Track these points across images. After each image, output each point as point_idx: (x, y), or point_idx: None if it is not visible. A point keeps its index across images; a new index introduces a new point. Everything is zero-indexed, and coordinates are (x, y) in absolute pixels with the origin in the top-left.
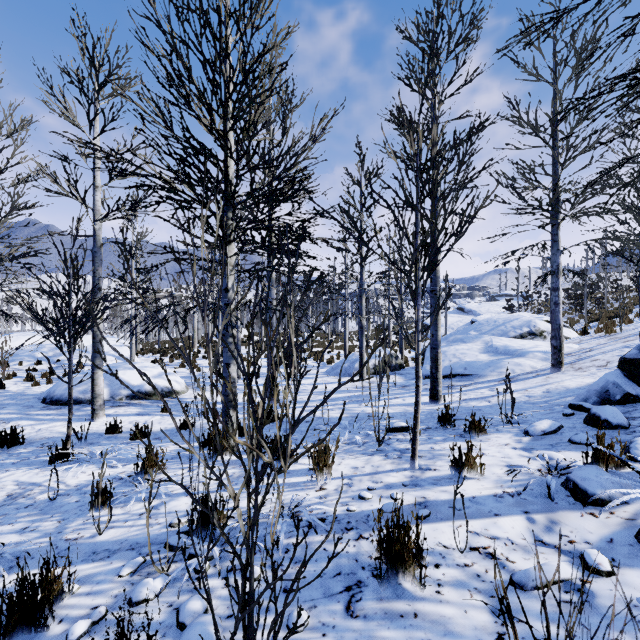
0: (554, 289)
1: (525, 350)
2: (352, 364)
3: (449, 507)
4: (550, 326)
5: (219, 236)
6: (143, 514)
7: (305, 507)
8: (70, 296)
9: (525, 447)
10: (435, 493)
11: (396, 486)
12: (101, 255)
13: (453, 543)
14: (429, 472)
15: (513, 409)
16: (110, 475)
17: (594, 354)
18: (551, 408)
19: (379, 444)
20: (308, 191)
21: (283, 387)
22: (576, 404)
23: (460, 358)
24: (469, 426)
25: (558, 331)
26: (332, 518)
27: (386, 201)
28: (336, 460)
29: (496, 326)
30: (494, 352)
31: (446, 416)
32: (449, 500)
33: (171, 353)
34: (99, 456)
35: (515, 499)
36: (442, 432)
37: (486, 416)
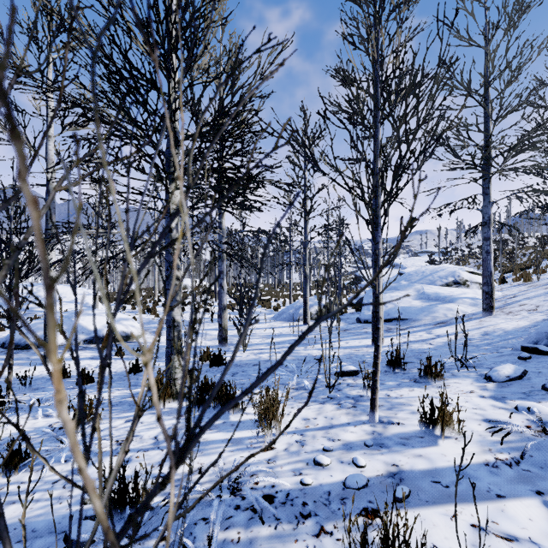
0: (486, 239)
1: (454, 296)
2: (297, 310)
3: (432, 482)
4: (472, 276)
5: (156, 164)
6: (57, 482)
7: (249, 476)
8: (11, 238)
9: (495, 395)
10: (408, 459)
11: (357, 446)
12: (54, 203)
13: (454, 547)
14: (392, 427)
15: (463, 352)
16: (41, 426)
17: (520, 299)
18: (498, 350)
19: (330, 390)
20: (256, 134)
21: (234, 331)
22: (530, 347)
23: (395, 304)
24: (424, 371)
25: (489, 278)
26: (283, 495)
27: (342, 121)
28: (285, 409)
29: (424, 276)
30: (426, 298)
31: (396, 359)
32: (429, 470)
33: (134, 301)
34: (38, 403)
35: (515, 471)
36: (393, 376)
37: (434, 359)
